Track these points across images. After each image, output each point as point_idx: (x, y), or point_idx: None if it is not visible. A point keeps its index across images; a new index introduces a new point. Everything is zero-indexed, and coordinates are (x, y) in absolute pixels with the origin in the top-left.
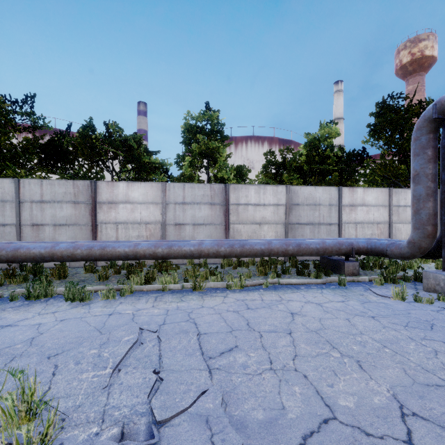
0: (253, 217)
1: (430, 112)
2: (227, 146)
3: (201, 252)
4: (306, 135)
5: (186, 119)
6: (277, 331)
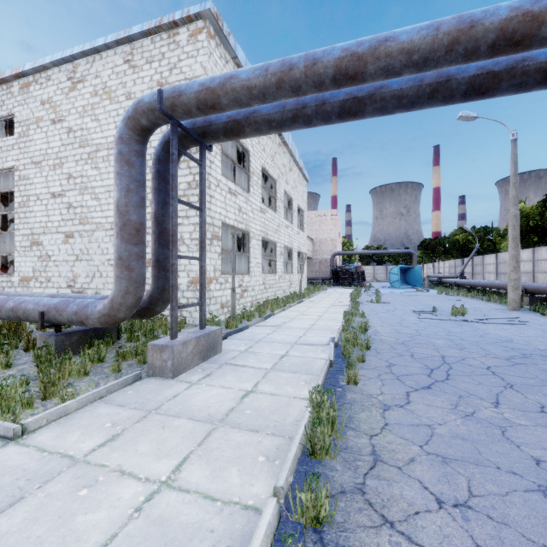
0: None
1: None
2: None
3: None
4: None
5: None
6: None
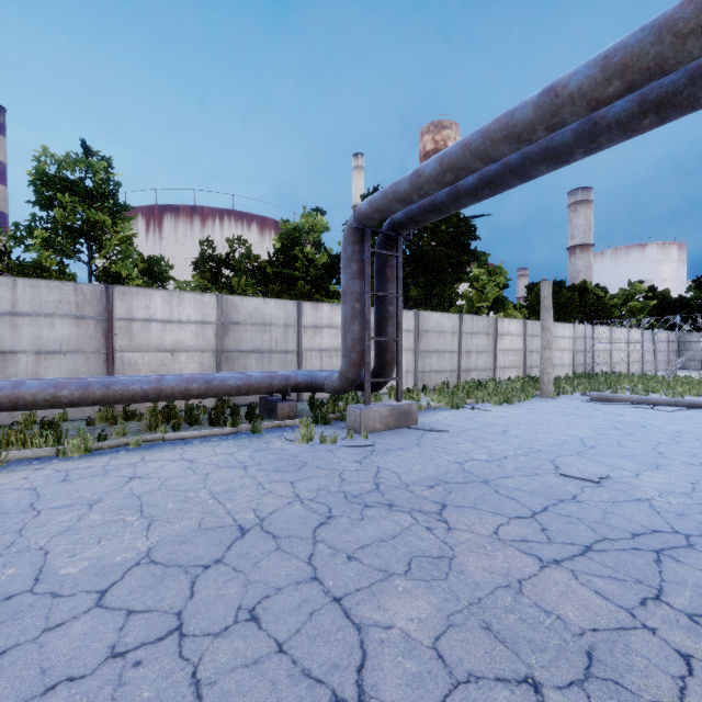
0: (160, 340)
1: (352, 220)
2: (124, 221)
3: (17, 399)
4: (282, 223)
5: (41, 162)
6: (74, 504)
